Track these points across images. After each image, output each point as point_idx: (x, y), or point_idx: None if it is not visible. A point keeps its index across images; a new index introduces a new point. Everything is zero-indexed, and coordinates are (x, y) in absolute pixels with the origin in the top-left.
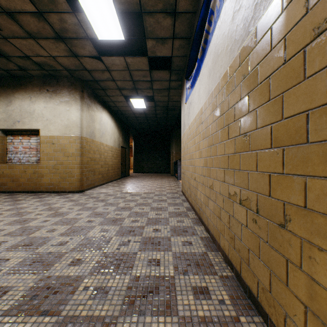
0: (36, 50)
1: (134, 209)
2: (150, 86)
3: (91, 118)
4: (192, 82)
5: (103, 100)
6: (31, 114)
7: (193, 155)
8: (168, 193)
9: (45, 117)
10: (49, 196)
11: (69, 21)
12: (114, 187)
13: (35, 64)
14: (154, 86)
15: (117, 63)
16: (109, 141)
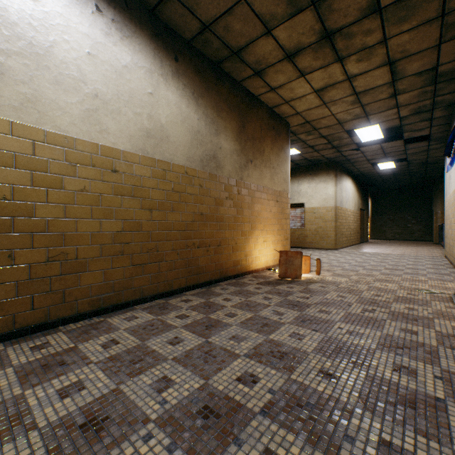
0: (313, 155)
1: (393, 260)
2: (403, 153)
3: (340, 189)
4: (449, 165)
5: (347, 169)
6: (298, 193)
7: (451, 221)
8: (426, 256)
9: (308, 194)
10: (315, 250)
11: (345, 141)
12: (360, 249)
13: (307, 160)
14: (407, 152)
15: (372, 148)
16: (351, 206)
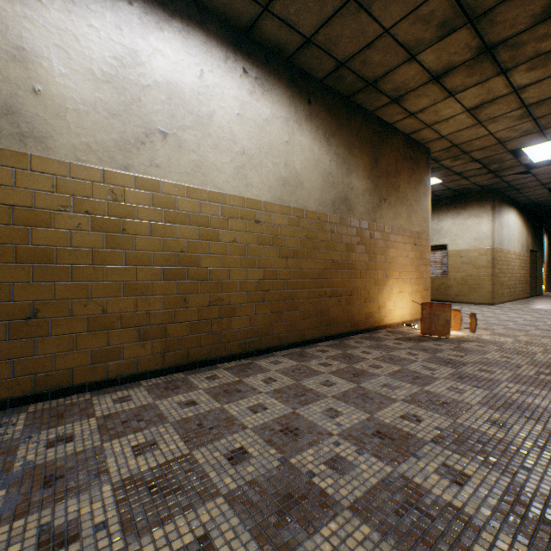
0: (460, 184)
1: None
2: None
3: (499, 225)
4: None
5: (510, 198)
6: (438, 231)
7: None
8: None
9: (452, 233)
10: (462, 305)
11: (507, 163)
12: (531, 304)
13: (451, 190)
14: None
15: (549, 168)
16: (515, 247)
